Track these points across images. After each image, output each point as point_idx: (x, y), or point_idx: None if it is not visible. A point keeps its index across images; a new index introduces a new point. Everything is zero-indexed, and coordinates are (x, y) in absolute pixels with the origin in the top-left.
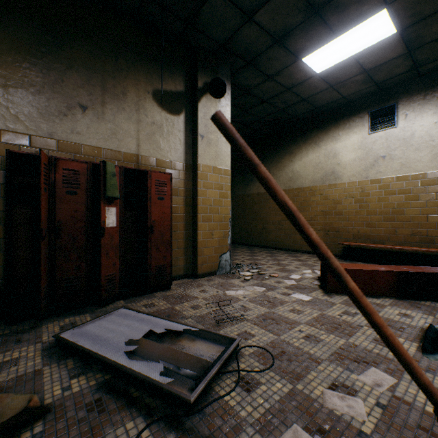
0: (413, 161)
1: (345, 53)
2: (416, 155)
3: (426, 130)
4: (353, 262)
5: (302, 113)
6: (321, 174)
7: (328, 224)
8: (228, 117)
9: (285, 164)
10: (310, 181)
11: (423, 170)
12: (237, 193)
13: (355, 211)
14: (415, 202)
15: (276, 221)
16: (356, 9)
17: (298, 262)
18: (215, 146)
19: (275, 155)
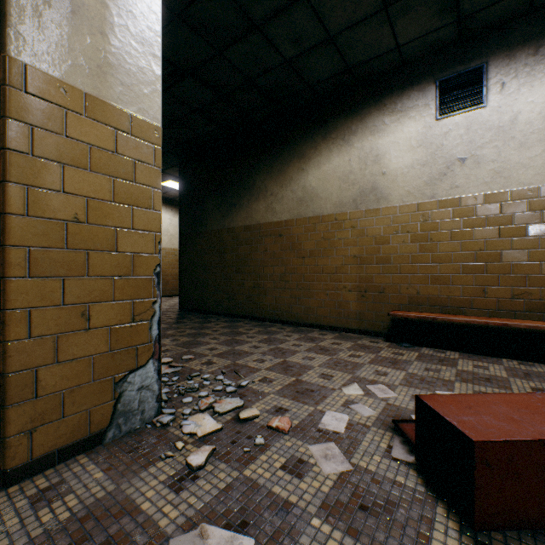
0: (516, 166)
1: None
2: (521, 156)
3: (538, 110)
4: (415, 348)
5: (324, 78)
6: (353, 191)
7: (365, 278)
8: None
9: (292, 176)
10: (334, 203)
11: (535, 181)
12: (211, 226)
13: (413, 257)
14: (519, 240)
15: (276, 274)
16: None
17: (322, 356)
18: (100, 32)
19: (275, 159)
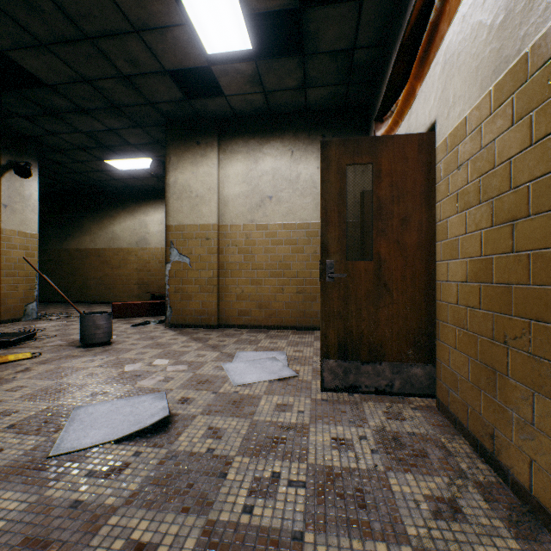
0: None
1: (137, 167)
2: None
3: None
4: None
5: (119, 186)
6: (136, 238)
7: (141, 279)
8: (36, 190)
9: (107, 225)
10: (128, 243)
11: None
12: (52, 246)
13: (159, 269)
14: None
15: (97, 277)
16: (132, 153)
17: (110, 309)
18: (21, 214)
19: (97, 214)
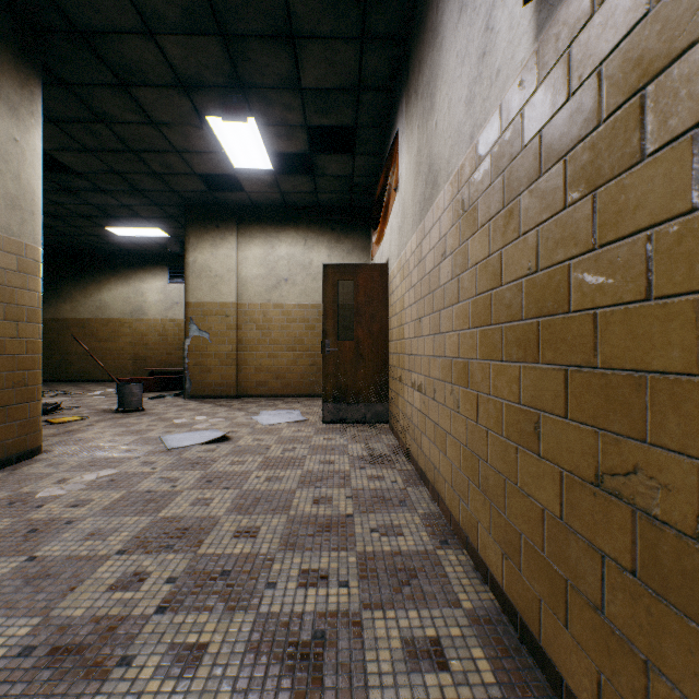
0: None
1: (141, 234)
2: None
3: None
4: None
5: (112, 249)
6: (131, 308)
7: (137, 353)
8: None
9: (93, 292)
10: (120, 313)
11: None
12: None
13: (159, 343)
14: None
15: (81, 351)
16: (140, 223)
17: (105, 387)
18: None
19: (80, 279)
